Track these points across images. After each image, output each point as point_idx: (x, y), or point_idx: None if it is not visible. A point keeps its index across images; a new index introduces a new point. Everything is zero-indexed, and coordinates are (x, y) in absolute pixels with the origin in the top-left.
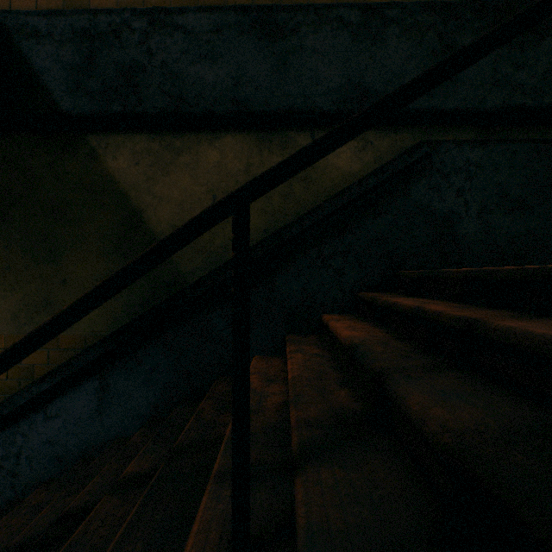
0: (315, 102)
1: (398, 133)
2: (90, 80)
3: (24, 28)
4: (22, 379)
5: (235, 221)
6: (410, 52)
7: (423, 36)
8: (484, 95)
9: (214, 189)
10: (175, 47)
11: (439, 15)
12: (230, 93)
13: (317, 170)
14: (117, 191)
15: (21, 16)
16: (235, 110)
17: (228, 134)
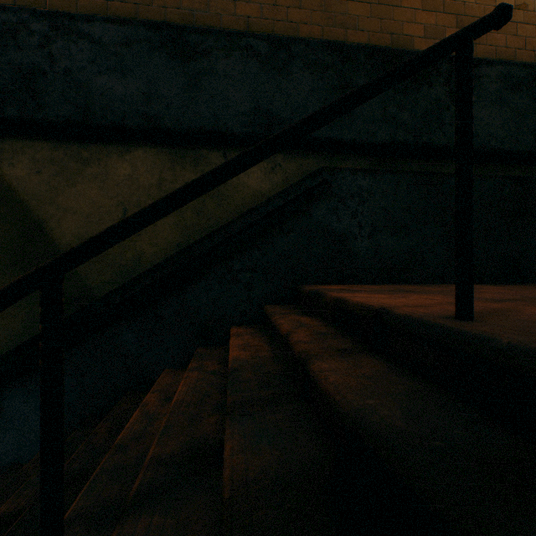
0: (226, 123)
1: (303, 157)
2: None
3: None
4: None
5: (42, 294)
6: (313, 85)
7: (324, 72)
8: (375, 130)
9: (125, 202)
10: (81, 56)
11: (338, 55)
12: (141, 108)
13: (230, 188)
14: (15, 200)
15: None
16: (146, 125)
17: (139, 147)
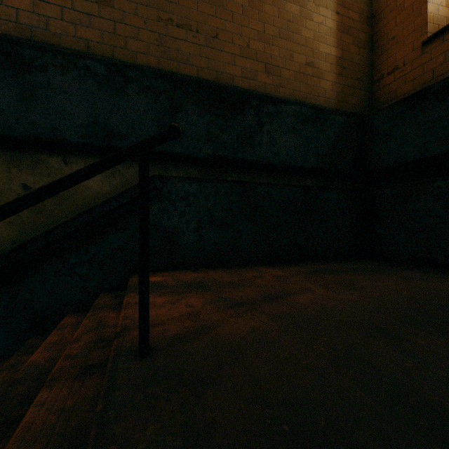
0: (63, 133)
1: None
2: None
3: None
4: None
5: None
6: (148, 107)
7: (157, 97)
8: (201, 146)
9: None
10: None
11: (170, 84)
12: None
13: (70, 189)
14: None
15: None
16: None
17: None
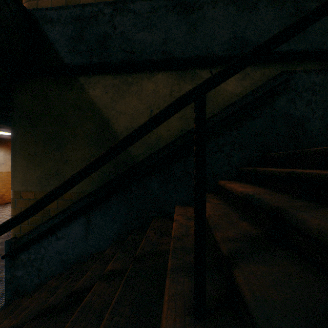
0: (213, 50)
1: (265, 67)
2: (80, 45)
3: (45, 17)
4: (43, 216)
5: (196, 104)
6: (275, 15)
7: (283, 5)
8: (324, 40)
9: (151, 106)
10: (129, 23)
11: None
12: (161, 48)
13: (214, 92)
14: (95, 108)
15: (43, 11)
16: (164, 58)
17: (159, 73)
